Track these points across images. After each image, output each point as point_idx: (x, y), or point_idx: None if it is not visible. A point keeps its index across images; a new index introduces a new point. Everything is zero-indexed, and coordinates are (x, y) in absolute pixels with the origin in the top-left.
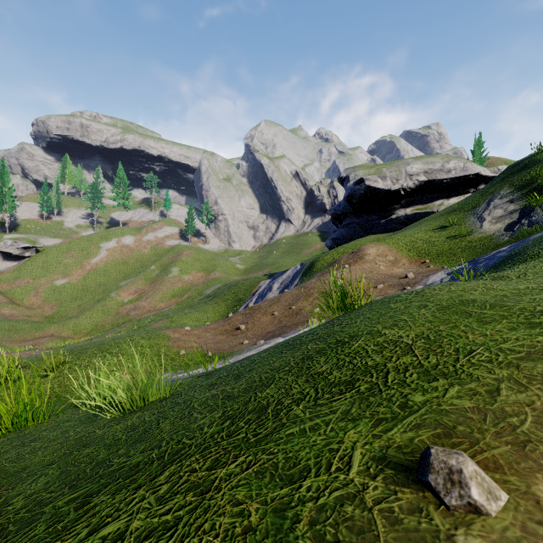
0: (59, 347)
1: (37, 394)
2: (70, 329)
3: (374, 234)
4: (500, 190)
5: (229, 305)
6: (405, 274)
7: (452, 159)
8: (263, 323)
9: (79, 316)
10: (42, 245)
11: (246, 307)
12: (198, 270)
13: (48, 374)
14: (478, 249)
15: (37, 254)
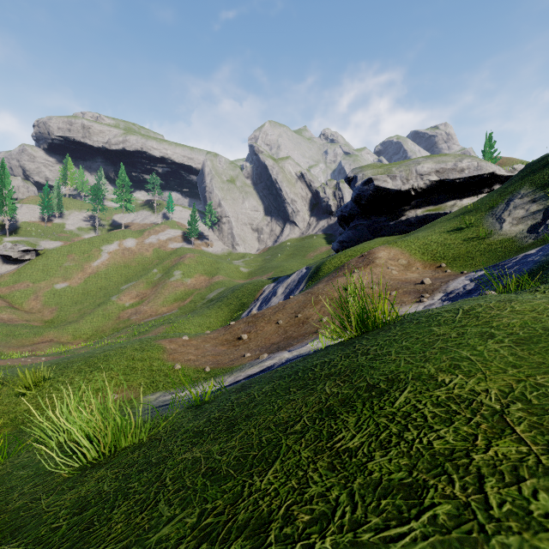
0: (57, 353)
1: (10, 417)
2: (70, 334)
3: (383, 236)
4: (520, 189)
5: (232, 310)
6: (422, 280)
7: (465, 158)
8: (267, 333)
9: (79, 321)
10: (43, 248)
11: (250, 312)
12: (201, 273)
13: (26, 393)
14: (499, 253)
15: (37, 258)
